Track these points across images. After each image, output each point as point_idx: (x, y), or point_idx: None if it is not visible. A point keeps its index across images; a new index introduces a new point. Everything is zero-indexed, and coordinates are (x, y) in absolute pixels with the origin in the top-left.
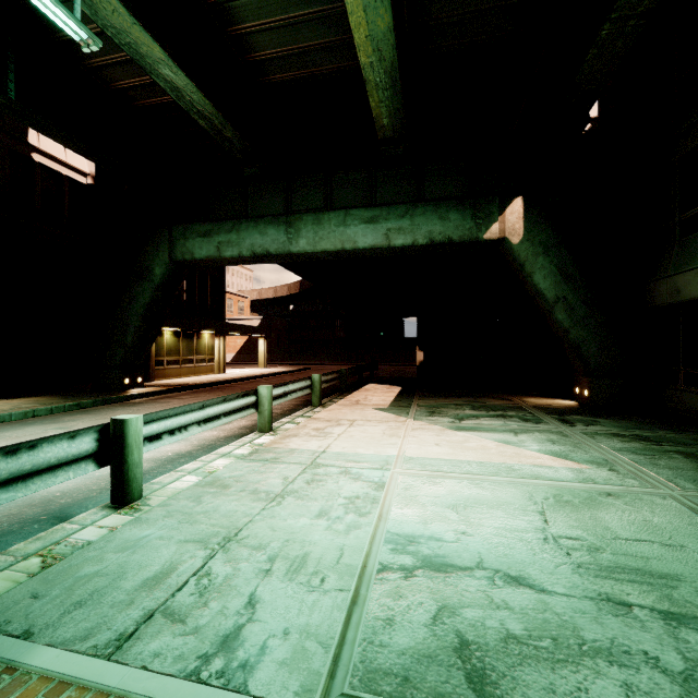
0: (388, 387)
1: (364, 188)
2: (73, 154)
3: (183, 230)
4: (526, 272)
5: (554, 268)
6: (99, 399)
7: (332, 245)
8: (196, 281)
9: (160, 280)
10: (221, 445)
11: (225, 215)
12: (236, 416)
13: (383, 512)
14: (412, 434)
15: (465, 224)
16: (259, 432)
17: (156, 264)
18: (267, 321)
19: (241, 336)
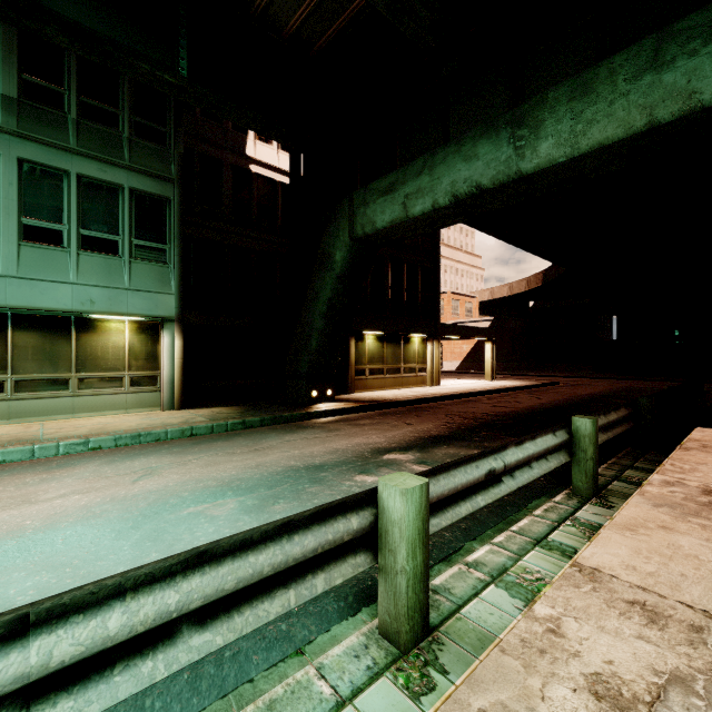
0: None
1: None
2: (285, 158)
3: (363, 194)
4: None
5: None
6: (268, 417)
7: (618, 127)
8: (403, 275)
9: (341, 268)
10: (276, 639)
11: (416, 157)
12: (265, 603)
13: None
14: None
15: None
16: (379, 634)
17: (336, 248)
18: (498, 322)
19: (467, 341)
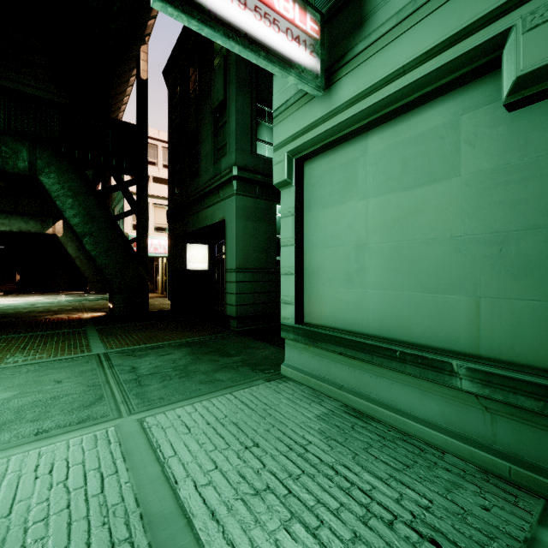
0: None
1: None
2: None
3: None
4: (65, 247)
5: (75, 247)
6: None
7: None
8: None
9: None
10: None
11: None
12: None
13: None
14: (3, 299)
15: (37, 226)
16: None
17: None
18: None
19: None
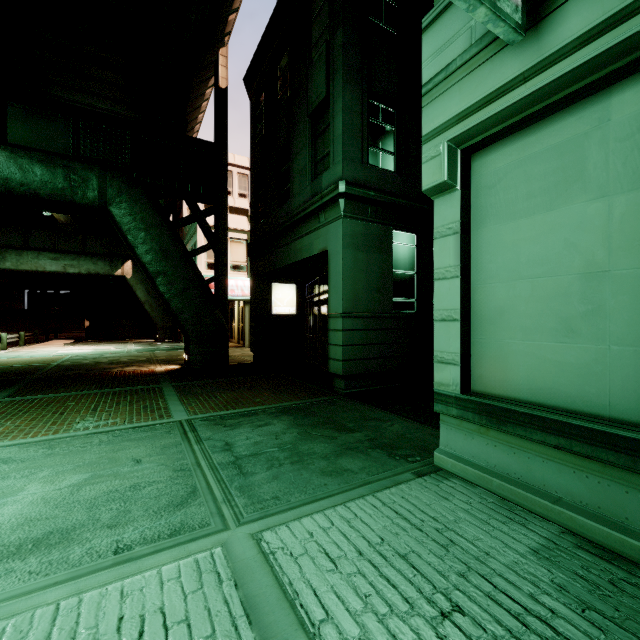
0: (67, 340)
1: (51, 240)
2: None
3: None
4: (134, 290)
5: (145, 290)
6: None
7: (30, 268)
8: None
9: None
10: None
11: None
12: None
13: (57, 352)
14: (72, 347)
15: (106, 267)
16: (2, 350)
17: None
18: None
19: None
